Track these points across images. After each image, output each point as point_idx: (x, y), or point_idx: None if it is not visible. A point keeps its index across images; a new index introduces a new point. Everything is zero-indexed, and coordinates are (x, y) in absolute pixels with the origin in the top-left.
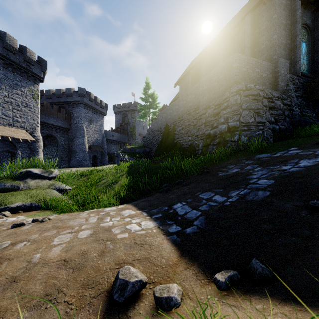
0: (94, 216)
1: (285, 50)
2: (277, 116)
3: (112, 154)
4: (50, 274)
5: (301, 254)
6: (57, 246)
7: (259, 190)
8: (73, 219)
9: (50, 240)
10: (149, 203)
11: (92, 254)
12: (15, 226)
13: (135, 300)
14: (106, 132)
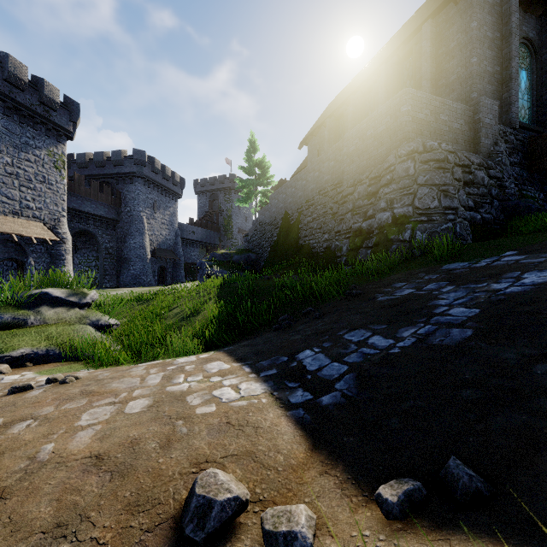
0: (157, 372)
1: (492, 84)
2: (478, 198)
3: (193, 265)
4: (68, 483)
5: (543, 450)
6: (86, 429)
7: (452, 326)
8: (119, 377)
9: (73, 418)
10: (254, 350)
11: (149, 446)
12: (15, 391)
13: (226, 536)
14: (182, 226)
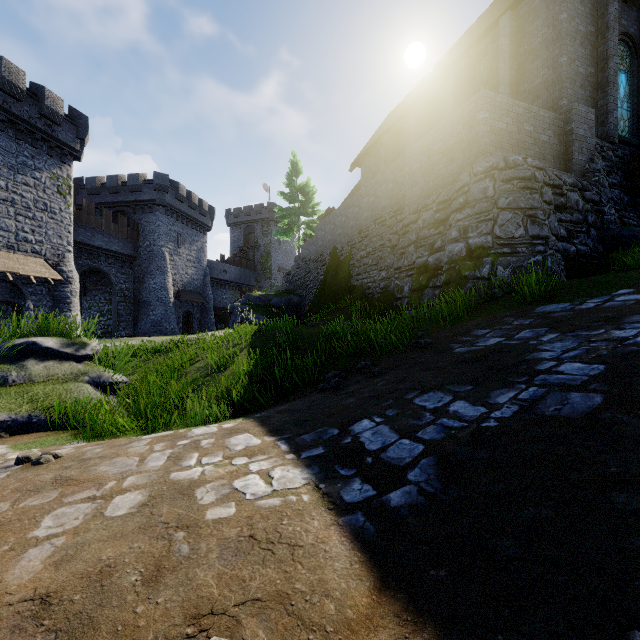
0: (162, 449)
1: (585, 88)
2: (571, 226)
3: (224, 309)
4: None
5: None
6: (42, 544)
7: (569, 389)
8: (111, 457)
9: (30, 524)
10: (294, 417)
11: (127, 579)
12: None
13: None
14: (211, 264)
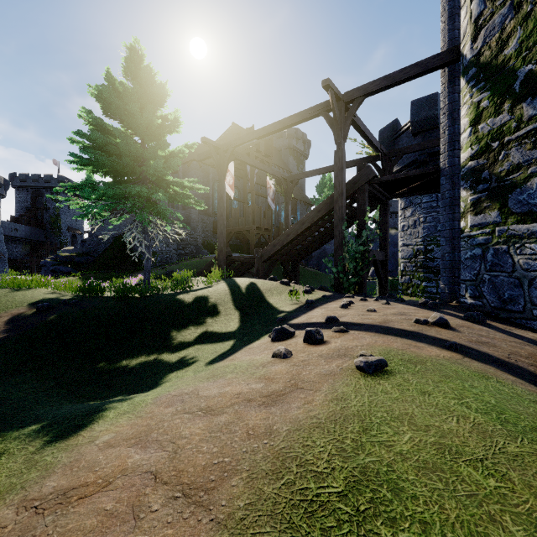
0: None
1: (203, 198)
2: (185, 245)
3: (16, 261)
4: None
5: None
6: None
7: None
8: None
9: None
10: None
11: None
12: None
13: None
14: (3, 224)
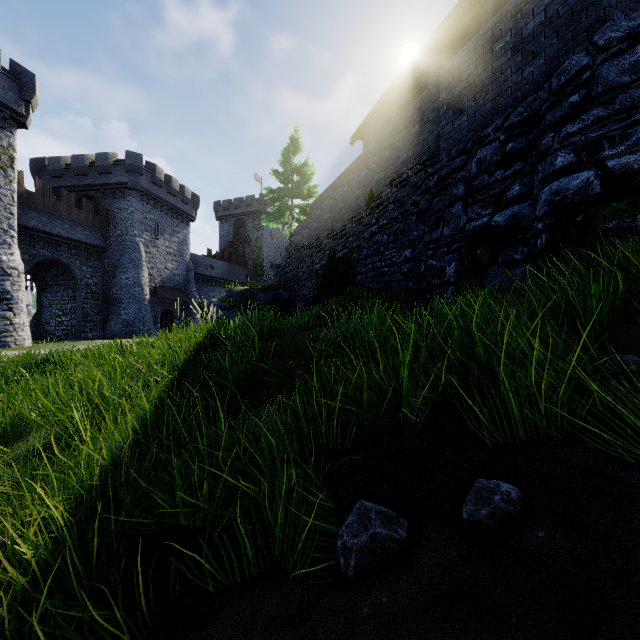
0: None
1: None
2: None
3: None
4: None
5: None
6: None
7: None
8: None
9: None
10: None
11: None
12: None
13: None
14: (196, 258)
